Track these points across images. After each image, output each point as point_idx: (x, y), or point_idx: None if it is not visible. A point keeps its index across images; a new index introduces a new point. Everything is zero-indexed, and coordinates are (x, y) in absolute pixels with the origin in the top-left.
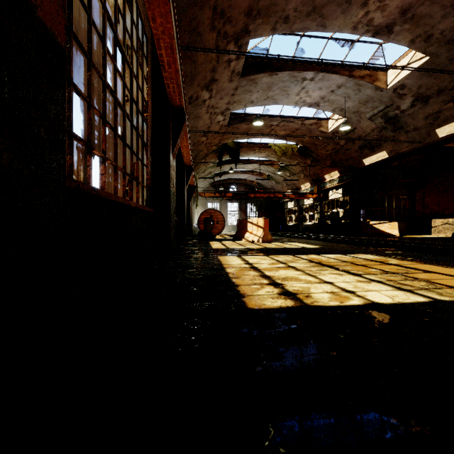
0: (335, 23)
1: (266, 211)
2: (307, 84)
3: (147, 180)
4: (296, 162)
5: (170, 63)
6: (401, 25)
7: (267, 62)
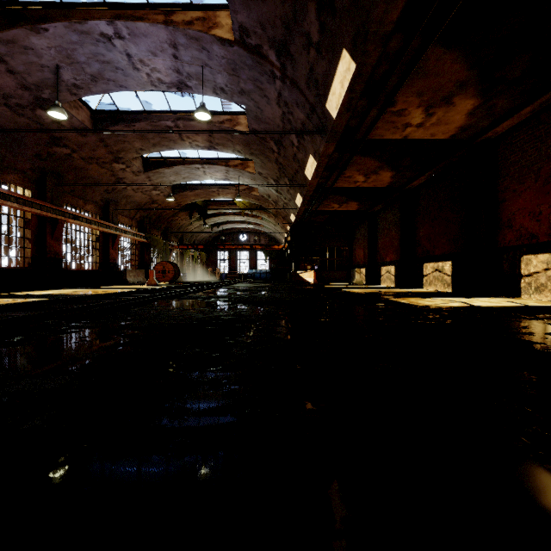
0: (177, 147)
1: (277, 259)
2: (204, 169)
3: (31, 254)
4: (267, 216)
5: (25, 210)
6: (218, 146)
7: (164, 161)
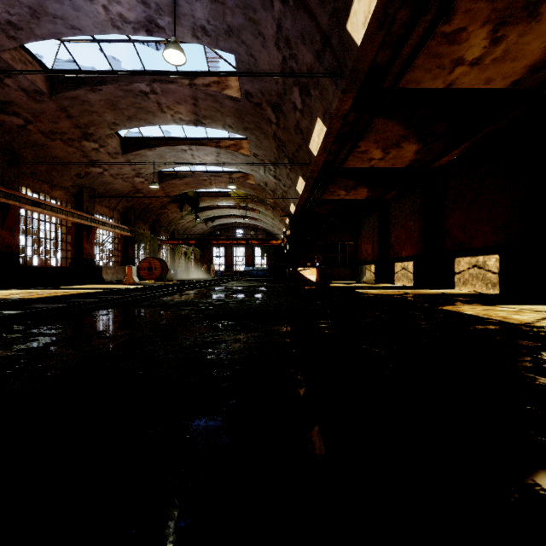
0: (158, 121)
1: (275, 255)
2: (192, 152)
3: None
4: (264, 208)
5: None
6: (205, 120)
7: (145, 141)
